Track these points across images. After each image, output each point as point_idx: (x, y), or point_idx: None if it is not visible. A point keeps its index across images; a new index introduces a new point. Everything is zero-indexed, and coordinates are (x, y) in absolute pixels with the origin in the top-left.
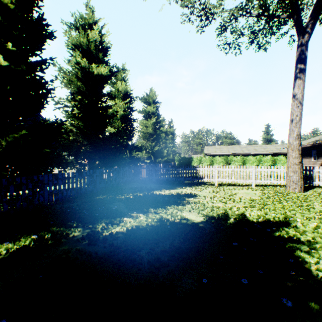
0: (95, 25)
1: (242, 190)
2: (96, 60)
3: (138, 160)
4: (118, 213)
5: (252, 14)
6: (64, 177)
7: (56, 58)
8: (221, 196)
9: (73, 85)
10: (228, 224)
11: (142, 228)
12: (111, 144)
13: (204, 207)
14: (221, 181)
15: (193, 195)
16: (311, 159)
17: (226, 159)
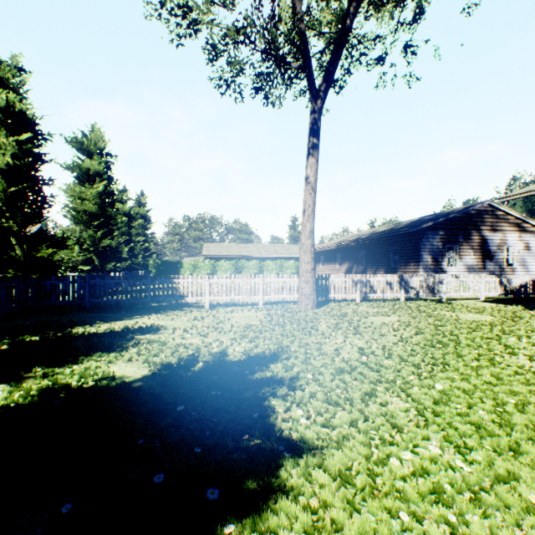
0: None
1: (242, 313)
2: None
3: (57, 266)
4: None
5: (258, 47)
6: None
7: None
8: (204, 326)
9: None
10: (190, 374)
11: None
12: None
13: (163, 348)
14: (215, 301)
15: (156, 328)
16: (336, 265)
17: (236, 265)
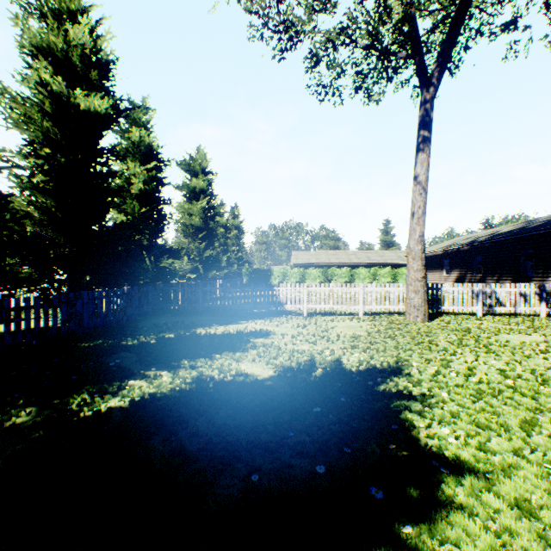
0: (83, 15)
1: (343, 322)
2: (84, 83)
3: (174, 274)
4: (119, 373)
5: (359, 44)
6: (7, 307)
7: None
8: (309, 334)
9: (34, 126)
10: (312, 378)
11: (160, 397)
12: (116, 243)
13: (279, 352)
14: (313, 309)
15: (265, 333)
16: (443, 273)
17: (325, 273)
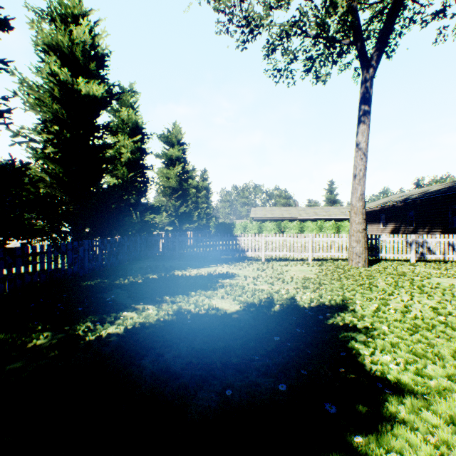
0: (84, 18)
1: (295, 267)
2: (85, 73)
3: (155, 227)
4: (115, 306)
5: (309, 34)
6: (27, 253)
7: (13, 61)
8: (267, 276)
9: (46, 108)
10: (271, 313)
11: (149, 326)
12: (110, 201)
13: (243, 290)
14: (270, 255)
15: (231, 275)
16: (380, 226)
17: (279, 226)
